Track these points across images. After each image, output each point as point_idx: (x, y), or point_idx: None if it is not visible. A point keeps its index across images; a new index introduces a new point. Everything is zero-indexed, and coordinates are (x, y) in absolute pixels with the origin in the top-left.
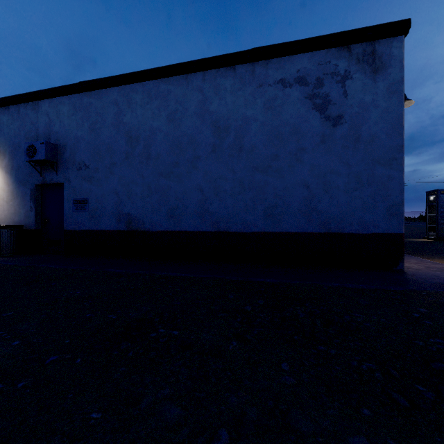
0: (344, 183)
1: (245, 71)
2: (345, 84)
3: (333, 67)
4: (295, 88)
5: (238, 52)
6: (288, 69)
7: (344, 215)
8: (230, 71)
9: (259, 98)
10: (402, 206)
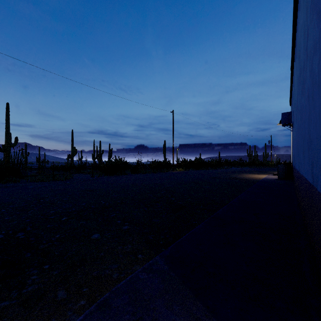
0: (317, 65)
1: None
2: None
3: None
4: None
5: None
6: None
7: (317, 146)
8: None
9: None
10: None
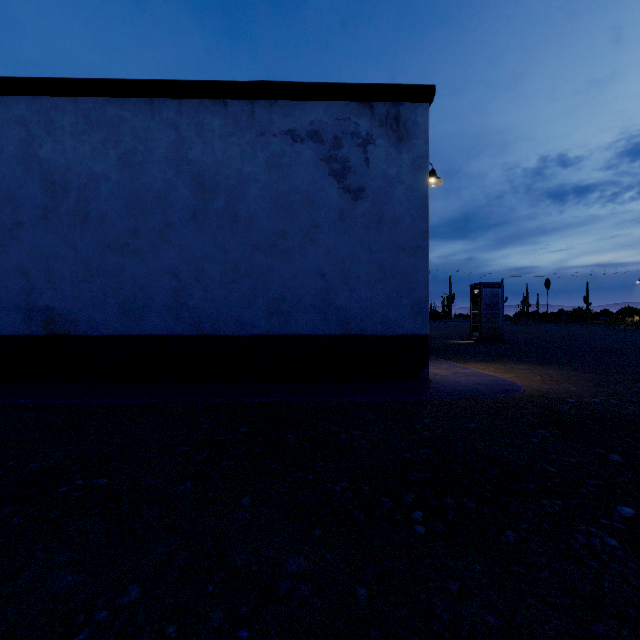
0: (366, 273)
1: (241, 110)
2: (367, 149)
3: (353, 126)
4: (308, 145)
5: (231, 82)
6: (299, 118)
7: (366, 312)
8: (220, 106)
9: (260, 151)
10: (427, 302)
